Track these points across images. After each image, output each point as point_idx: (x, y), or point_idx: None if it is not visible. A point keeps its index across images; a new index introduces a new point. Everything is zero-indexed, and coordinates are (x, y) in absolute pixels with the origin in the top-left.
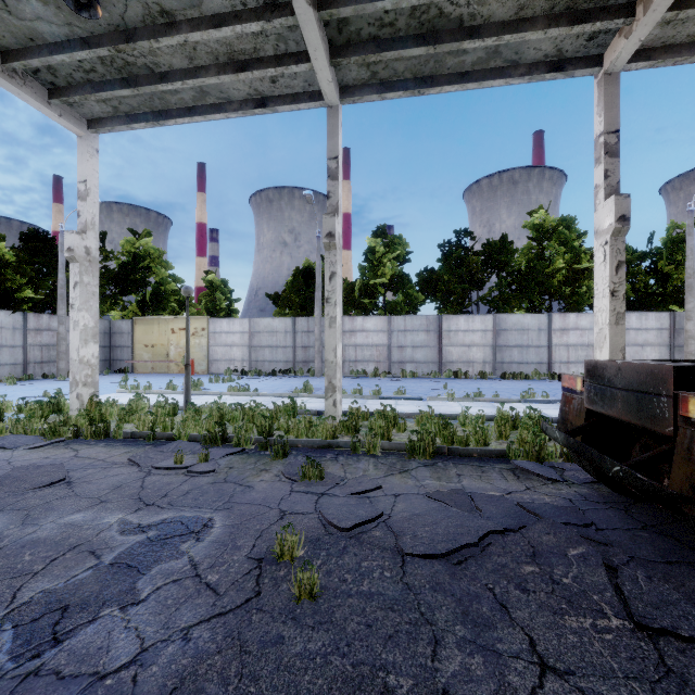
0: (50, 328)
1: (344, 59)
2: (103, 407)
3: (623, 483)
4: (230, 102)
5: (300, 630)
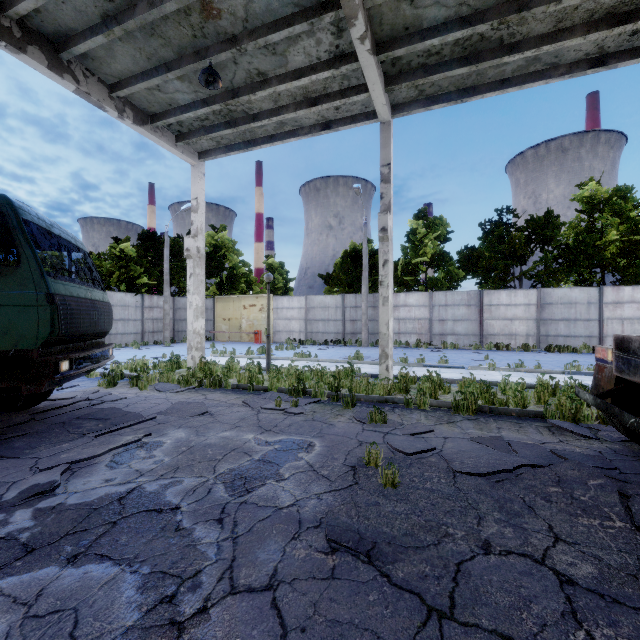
0: (158, 306)
1: (396, 85)
2: (212, 366)
3: (637, 431)
4: (302, 128)
5: (388, 501)
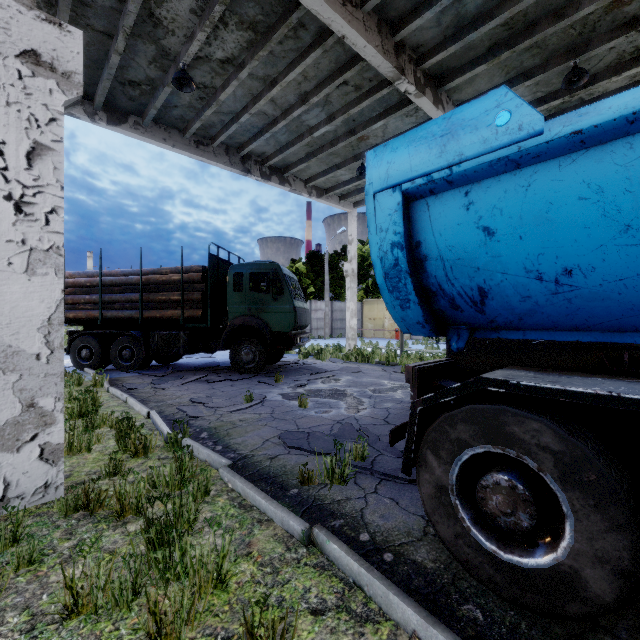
0: (321, 309)
1: None
2: (362, 350)
3: None
4: None
5: None
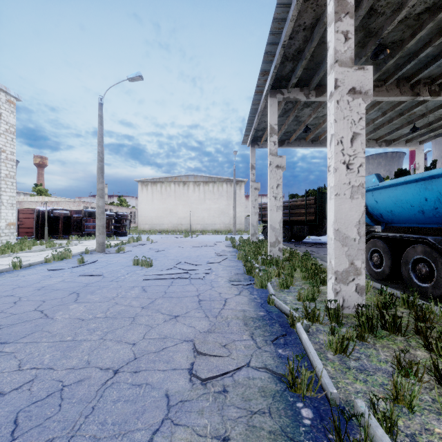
0: None
1: None
2: None
3: None
4: None
5: None
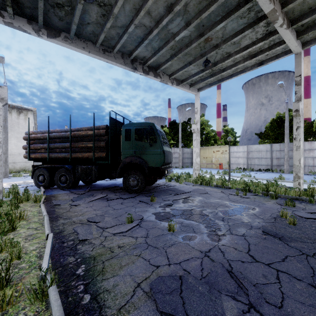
0: (177, 152)
1: (305, 35)
2: (204, 177)
3: None
4: (247, 68)
5: (290, 228)
